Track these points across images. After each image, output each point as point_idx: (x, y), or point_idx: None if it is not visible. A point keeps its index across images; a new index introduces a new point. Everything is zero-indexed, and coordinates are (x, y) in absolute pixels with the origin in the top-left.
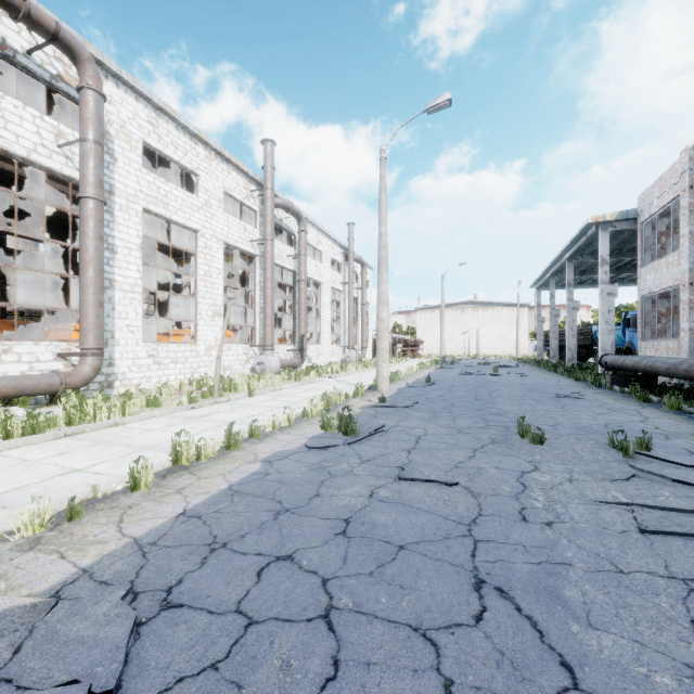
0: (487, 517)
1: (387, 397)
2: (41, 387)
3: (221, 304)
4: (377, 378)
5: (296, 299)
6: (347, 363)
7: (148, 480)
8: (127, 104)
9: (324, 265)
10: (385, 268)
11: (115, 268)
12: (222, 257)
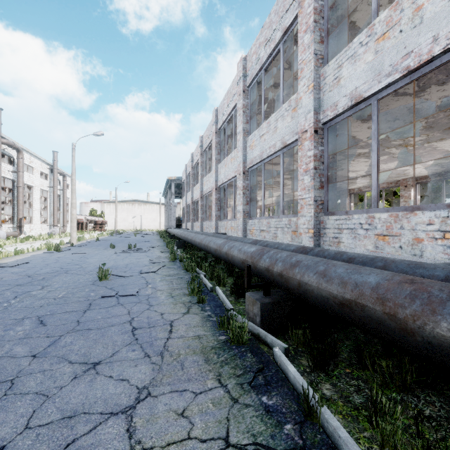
0: (89, 255)
1: (75, 245)
2: None
3: None
4: (71, 238)
5: (15, 197)
6: (53, 235)
7: (1, 257)
8: None
9: (35, 175)
10: (75, 193)
11: None
12: None
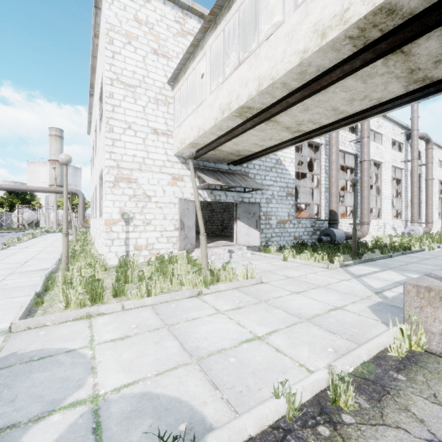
0: None
1: None
2: (427, 231)
3: (437, 204)
4: None
5: None
6: None
7: None
8: (423, 144)
9: None
10: None
11: (422, 196)
12: (437, 185)
